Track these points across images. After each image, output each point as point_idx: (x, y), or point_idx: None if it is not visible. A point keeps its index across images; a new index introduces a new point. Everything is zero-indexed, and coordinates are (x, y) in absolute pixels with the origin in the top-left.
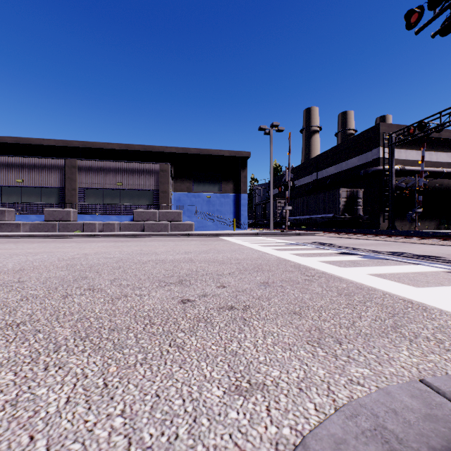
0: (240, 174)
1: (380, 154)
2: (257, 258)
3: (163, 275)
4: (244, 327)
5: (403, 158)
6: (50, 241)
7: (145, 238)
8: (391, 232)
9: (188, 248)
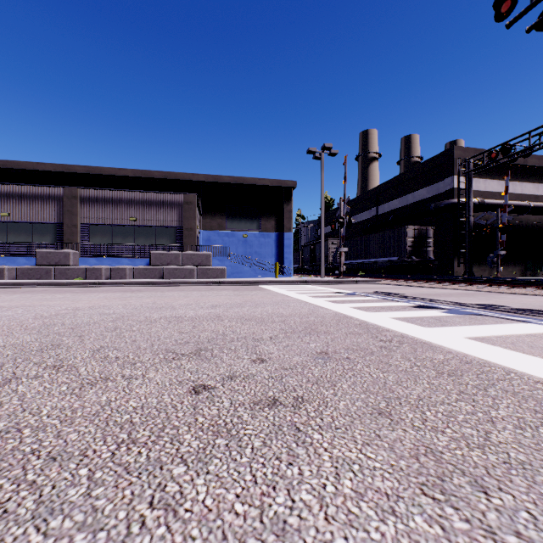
0: (284, 208)
1: (455, 184)
2: (308, 313)
3: (175, 340)
4: (296, 448)
5: (482, 190)
6: (39, 291)
7: (164, 287)
8: (472, 280)
9: (217, 300)
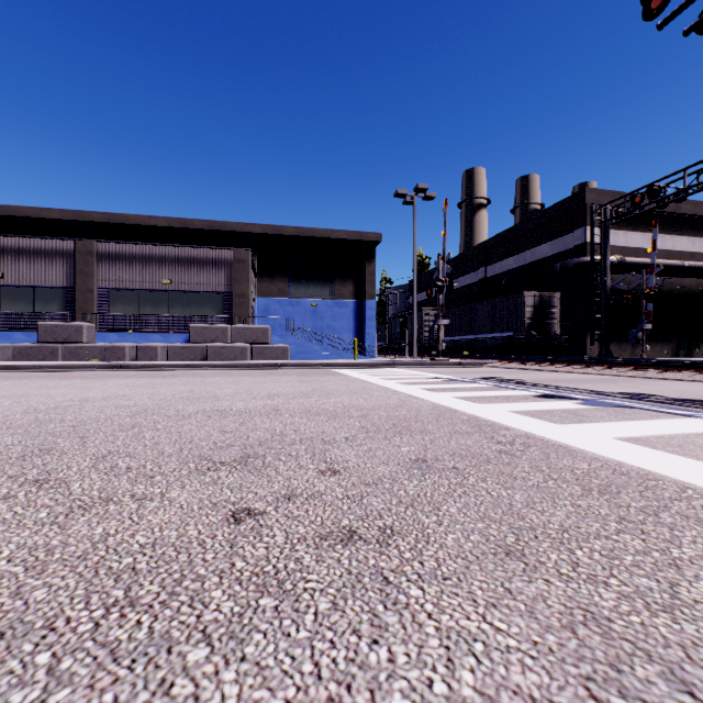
0: (365, 269)
1: (587, 238)
2: (397, 405)
3: (214, 443)
4: (384, 613)
5: (621, 245)
6: (40, 376)
7: (207, 371)
8: (612, 361)
9: (275, 388)
